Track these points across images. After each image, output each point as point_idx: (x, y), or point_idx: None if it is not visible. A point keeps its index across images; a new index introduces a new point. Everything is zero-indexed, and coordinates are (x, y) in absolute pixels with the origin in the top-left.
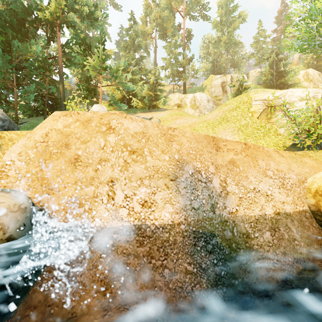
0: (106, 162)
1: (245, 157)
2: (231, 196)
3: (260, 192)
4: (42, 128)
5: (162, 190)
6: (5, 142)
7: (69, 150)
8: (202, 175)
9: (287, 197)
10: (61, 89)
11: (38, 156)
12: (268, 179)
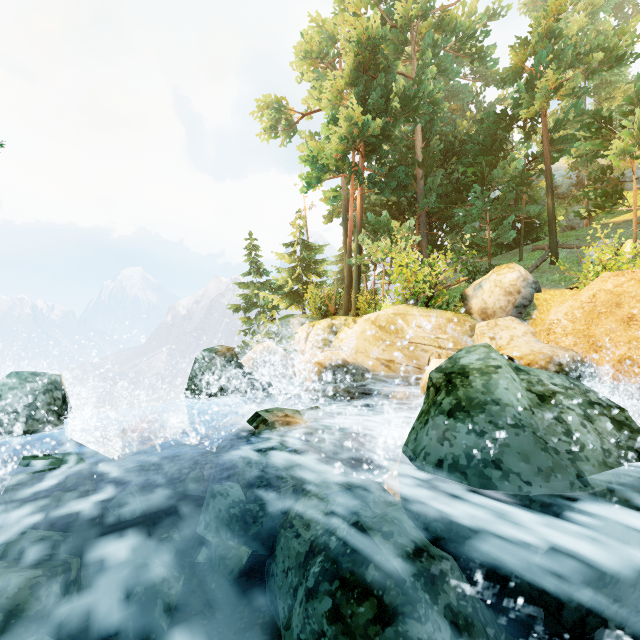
0: None
1: None
2: None
3: None
4: (588, 290)
5: None
6: (540, 303)
7: (621, 309)
8: None
9: None
10: (548, 206)
11: (584, 315)
12: None
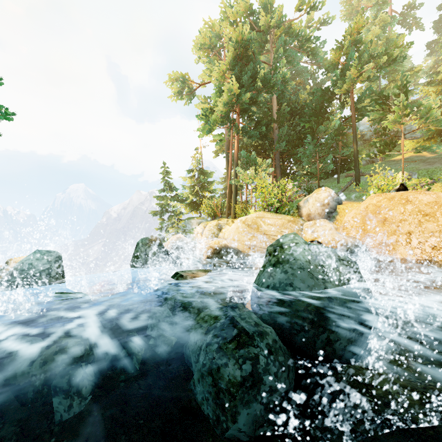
0: (405, 221)
1: None
2: None
3: None
4: (364, 204)
5: None
6: (340, 211)
7: (380, 215)
8: None
9: None
10: (354, 149)
11: (362, 218)
12: None
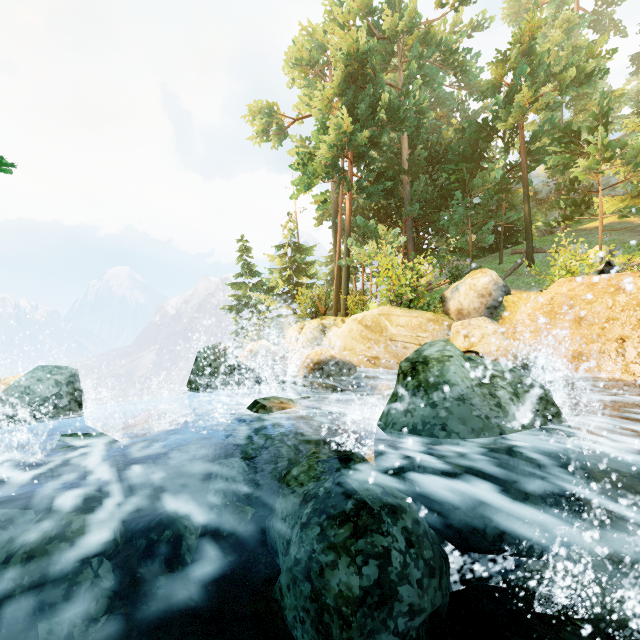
0: (615, 321)
1: None
2: None
3: None
4: (547, 293)
5: None
6: (509, 305)
7: (573, 311)
8: None
9: None
10: (525, 213)
11: (544, 316)
12: None
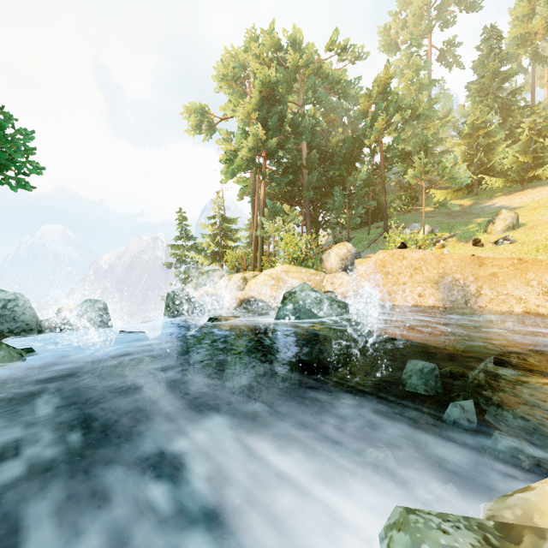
0: (402, 274)
1: (512, 270)
2: (483, 297)
3: (513, 296)
4: (373, 259)
5: (429, 289)
6: (357, 265)
7: (385, 269)
8: (460, 282)
9: (546, 302)
10: (383, 201)
11: (372, 271)
12: (527, 288)
